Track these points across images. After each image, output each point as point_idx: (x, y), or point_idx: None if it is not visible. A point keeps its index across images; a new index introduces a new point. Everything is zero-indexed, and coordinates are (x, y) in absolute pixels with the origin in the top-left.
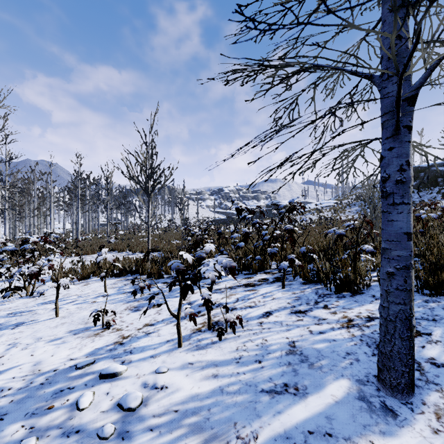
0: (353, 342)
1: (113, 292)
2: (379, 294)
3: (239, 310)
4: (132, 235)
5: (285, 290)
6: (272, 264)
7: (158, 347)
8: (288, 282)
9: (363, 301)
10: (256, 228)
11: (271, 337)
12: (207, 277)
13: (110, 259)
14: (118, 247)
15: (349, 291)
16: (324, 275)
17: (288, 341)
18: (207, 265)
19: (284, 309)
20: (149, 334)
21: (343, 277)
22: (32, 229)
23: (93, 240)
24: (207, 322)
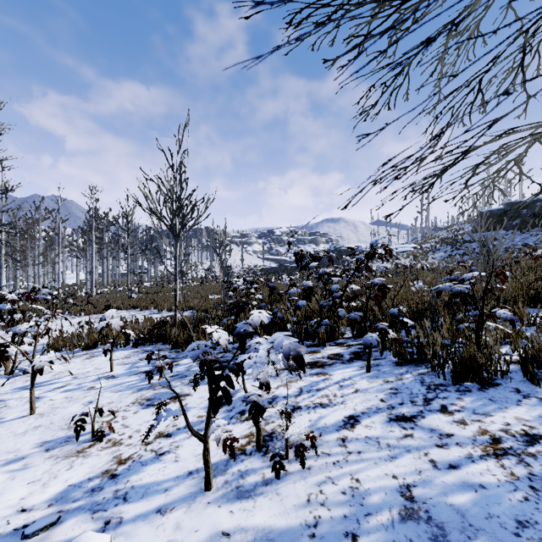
0: (520, 493)
1: (122, 371)
2: (525, 387)
3: (305, 411)
4: (161, 288)
5: (372, 375)
6: (345, 331)
7: (172, 486)
8: (373, 361)
9: (504, 400)
10: (322, 281)
11: (366, 473)
12: (255, 377)
13: (116, 325)
14: (140, 303)
15: (475, 381)
16: (431, 352)
17: (397, 485)
18: (256, 351)
19: (376, 411)
20: (161, 455)
21: (465, 358)
22: (37, 280)
23: (111, 294)
24: (254, 433)
